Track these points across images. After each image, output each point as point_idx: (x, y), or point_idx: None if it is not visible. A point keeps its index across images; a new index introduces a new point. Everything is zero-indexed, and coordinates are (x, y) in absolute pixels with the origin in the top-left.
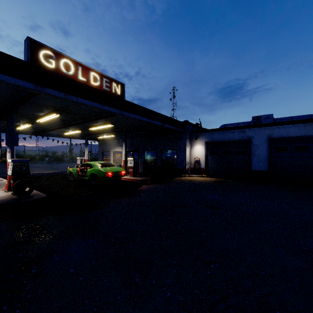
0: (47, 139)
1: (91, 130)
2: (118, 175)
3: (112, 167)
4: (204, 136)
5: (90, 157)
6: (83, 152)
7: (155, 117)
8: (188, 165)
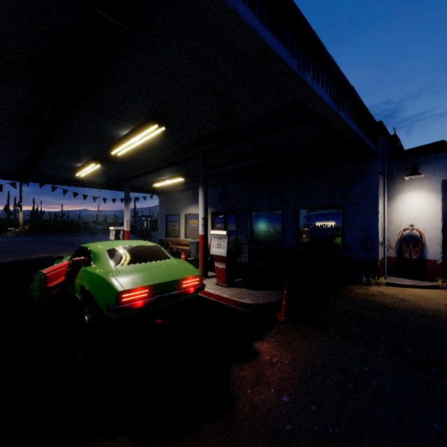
0: (52, 190)
1: (128, 164)
2: (174, 294)
3: (158, 262)
4: (438, 165)
5: (149, 226)
6: (138, 217)
7: (316, 69)
8: (381, 250)
